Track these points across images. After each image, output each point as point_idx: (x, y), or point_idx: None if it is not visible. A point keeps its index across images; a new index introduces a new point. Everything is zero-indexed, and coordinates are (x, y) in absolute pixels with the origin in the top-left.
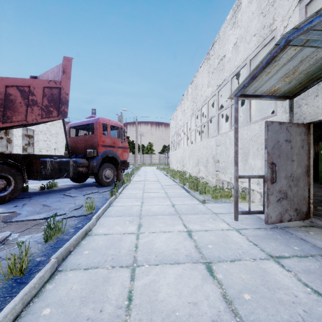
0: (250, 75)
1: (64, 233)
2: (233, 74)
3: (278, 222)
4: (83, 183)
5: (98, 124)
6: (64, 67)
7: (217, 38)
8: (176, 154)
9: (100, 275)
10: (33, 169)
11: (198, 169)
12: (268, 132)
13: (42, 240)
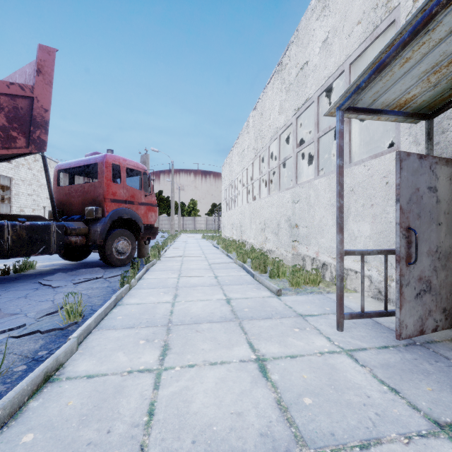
0: (374, 63)
1: None
2: (321, 89)
3: (417, 333)
4: (83, 261)
5: (105, 164)
6: (39, 63)
7: (295, 36)
8: (231, 215)
9: None
10: None
11: (265, 238)
12: (402, 171)
13: None
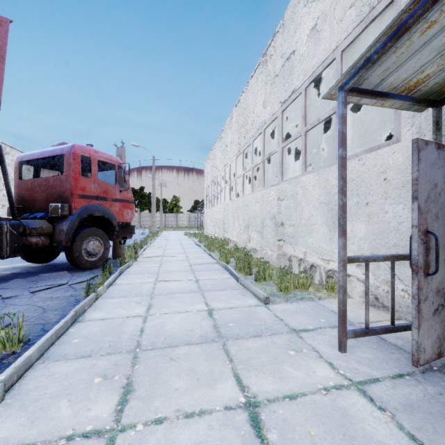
0: (391, 27)
1: None
2: (309, 79)
3: (435, 357)
4: (50, 263)
5: (73, 156)
6: None
7: (280, 26)
8: (214, 212)
9: None
10: None
11: (249, 237)
12: (420, 163)
13: None
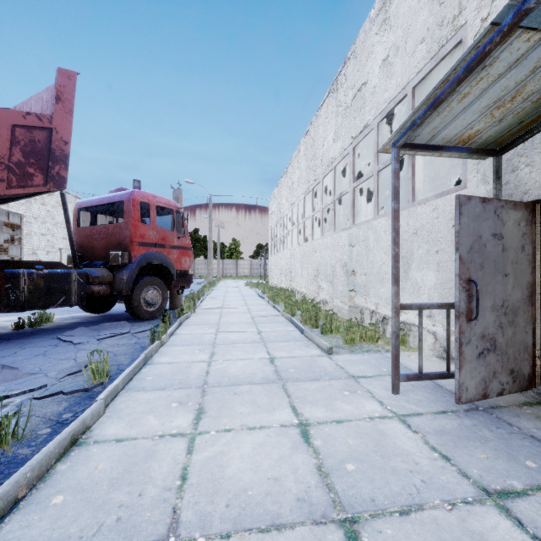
0: (429, 99)
1: (22, 441)
2: (381, 115)
3: (480, 397)
4: (106, 313)
5: (132, 202)
6: (58, 89)
7: (352, 52)
8: (280, 259)
9: None
10: None
11: (318, 287)
12: (461, 217)
13: None
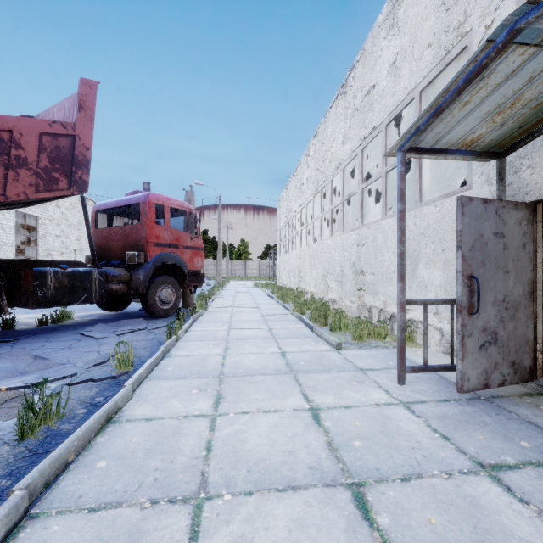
0: (432, 107)
1: (63, 419)
2: (389, 117)
3: (481, 387)
4: (122, 311)
5: (148, 204)
6: (81, 98)
7: (360, 55)
8: (288, 259)
9: (122, 526)
10: (22, 288)
11: (327, 287)
12: (463, 217)
13: (14, 437)
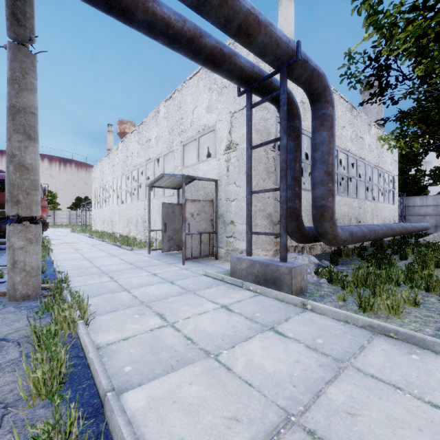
0: (154, 180)
1: None
2: (155, 157)
3: (168, 251)
4: None
5: None
6: None
7: (145, 121)
8: (103, 212)
9: (83, 270)
10: None
11: (130, 229)
12: (163, 208)
13: None
